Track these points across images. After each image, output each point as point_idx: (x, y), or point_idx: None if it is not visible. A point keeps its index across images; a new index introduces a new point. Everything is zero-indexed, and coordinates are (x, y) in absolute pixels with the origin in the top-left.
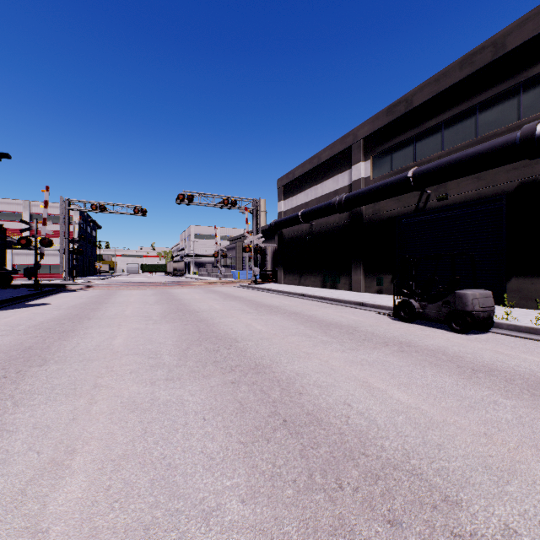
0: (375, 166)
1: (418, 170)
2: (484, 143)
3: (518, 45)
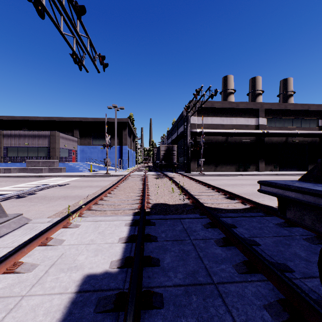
0: (268, 122)
1: (300, 132)
2: (314, 131)
3: (312, 110)
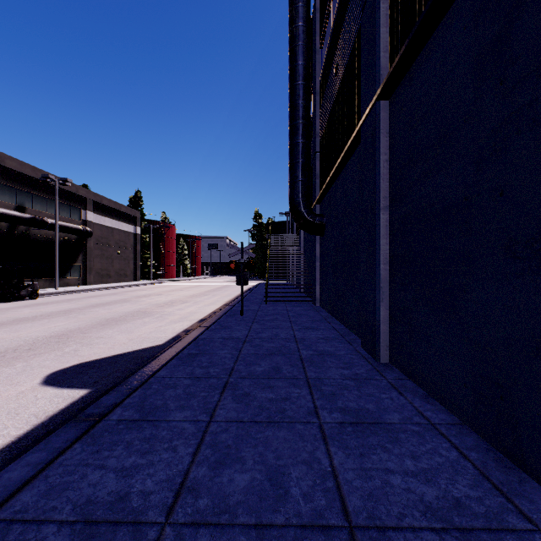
0: None
1: None
2: None
3: None
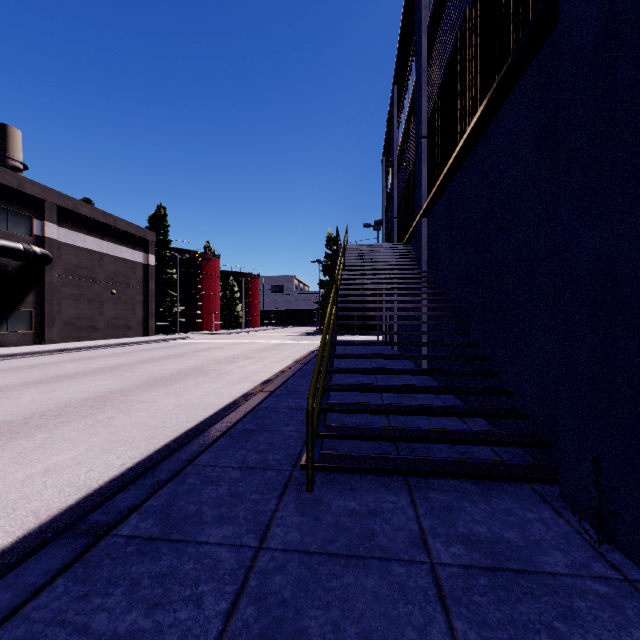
0: None
1: None
2: None
3: None
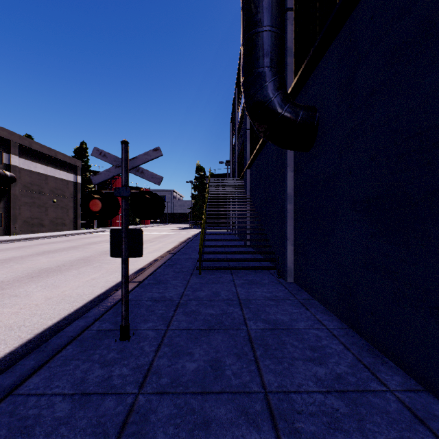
0: None
1: None
2: None
3: None
